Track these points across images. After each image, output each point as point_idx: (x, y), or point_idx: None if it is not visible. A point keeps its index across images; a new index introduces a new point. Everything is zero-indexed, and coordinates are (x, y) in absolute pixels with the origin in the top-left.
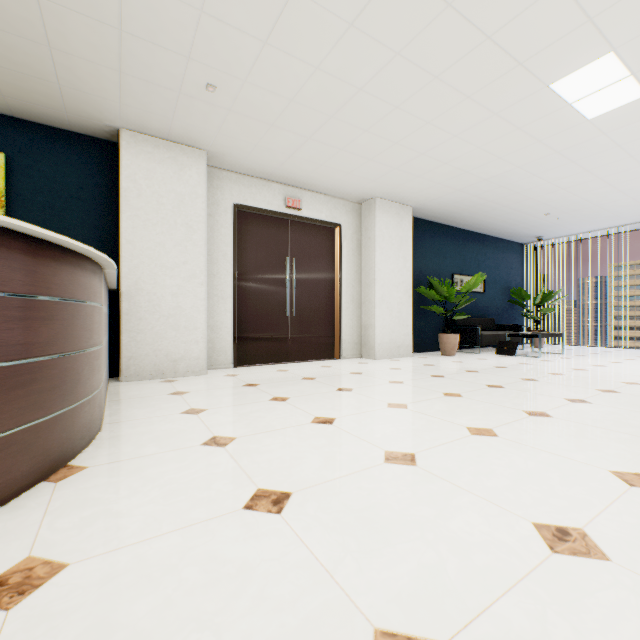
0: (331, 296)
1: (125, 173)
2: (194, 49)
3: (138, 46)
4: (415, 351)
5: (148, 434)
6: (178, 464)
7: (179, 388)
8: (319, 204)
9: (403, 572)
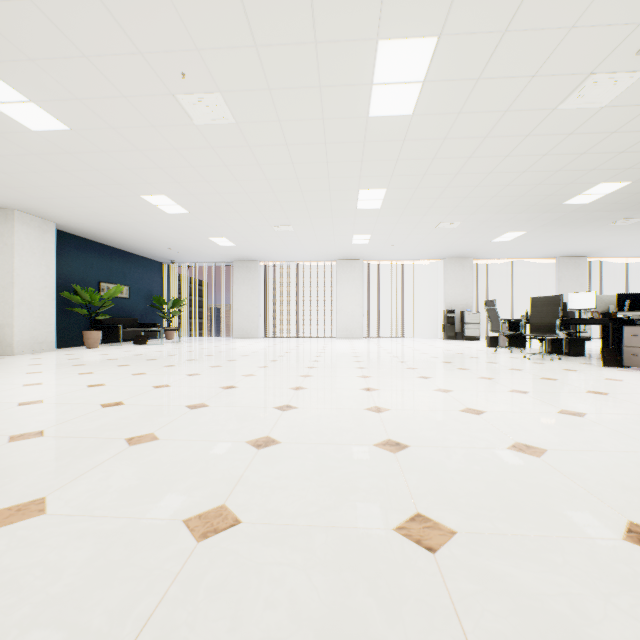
0: None
1: None
2: None
3: None
4: (61, 347)
5: None
6: None
7: None
8: None
9: (31, 397)
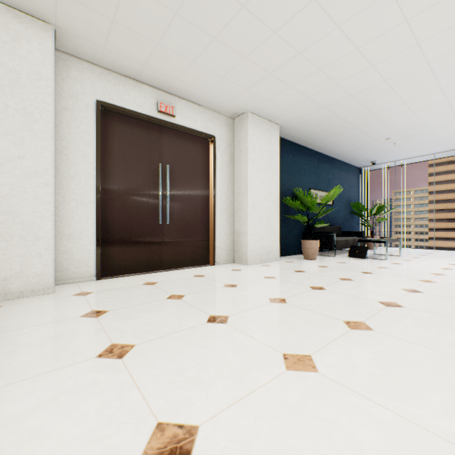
0: (205, 205)
1: None
2: None
3: None
4: (280, 255)
5: None
6: None
7: None
8: (193, 114)
9: None
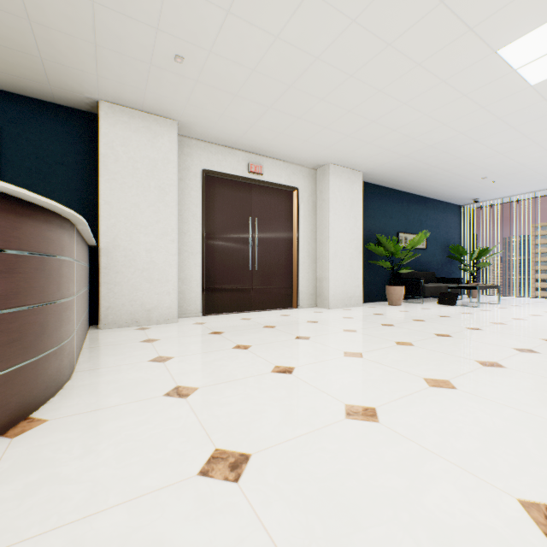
0: (289, 252)
1: (103, 141)
2: (162, 20)
3: (110, 18)
4: (364, 301)
5: (114, 383)
6: (138, 418)
7: (151, 335)
8: (279, 170)
9: None
